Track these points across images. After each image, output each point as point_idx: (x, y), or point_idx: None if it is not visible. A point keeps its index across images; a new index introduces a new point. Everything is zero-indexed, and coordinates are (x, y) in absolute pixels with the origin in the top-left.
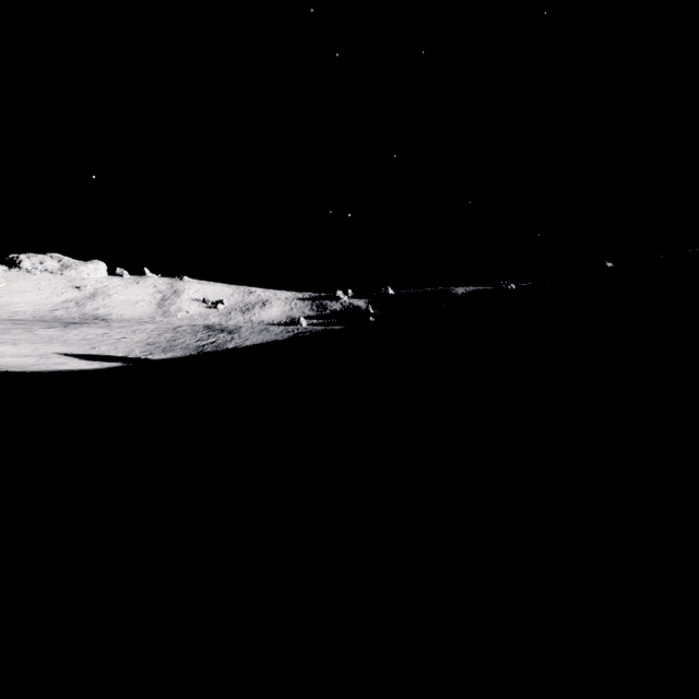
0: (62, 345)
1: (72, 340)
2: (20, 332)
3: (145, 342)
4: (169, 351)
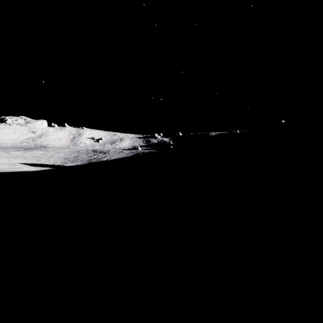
0: (23, 159)
1: (28, 156)
2: (2, 153)
3: (63, 157)
4: (75, 162)
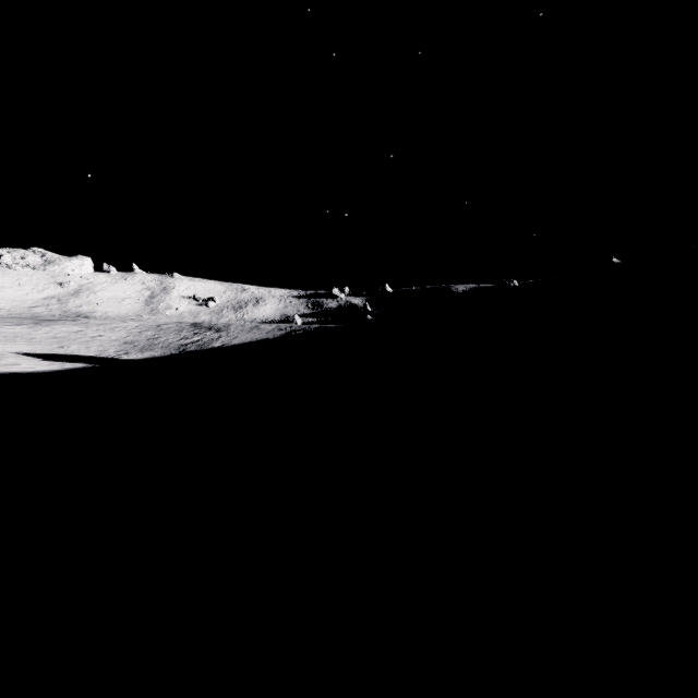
0: (26, 344)
1: (40, 338)
2: None
3: (123, 340)
4: (148, 350)
